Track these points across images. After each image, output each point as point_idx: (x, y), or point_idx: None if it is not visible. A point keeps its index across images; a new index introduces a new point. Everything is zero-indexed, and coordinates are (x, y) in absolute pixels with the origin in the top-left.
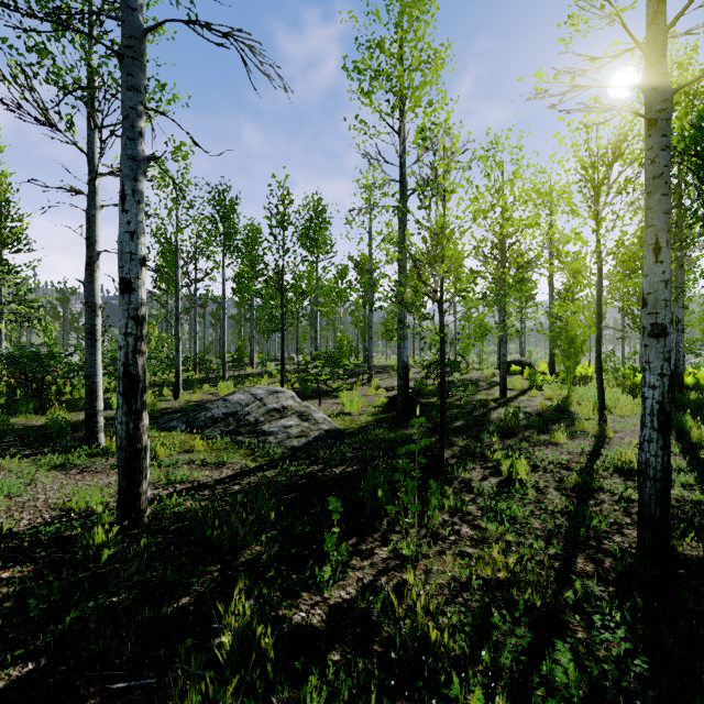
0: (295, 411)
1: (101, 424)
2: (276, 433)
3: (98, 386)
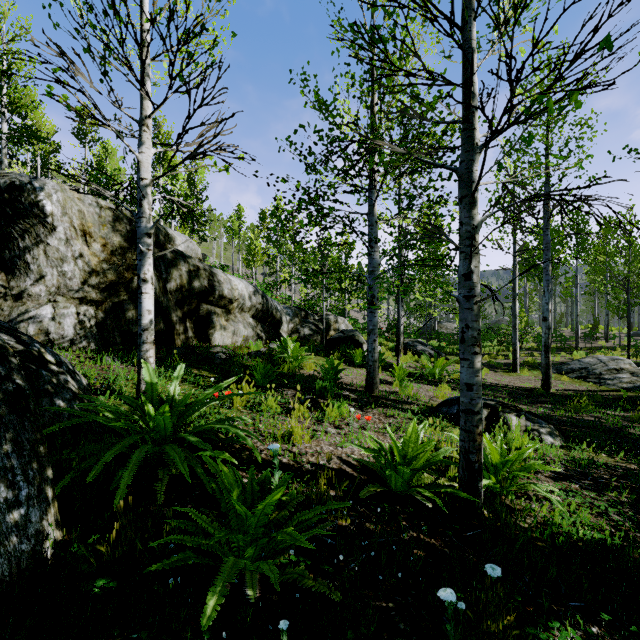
0: (628, 371)
1: (518, 363)
2: (612, 380)
3: (517, 348)
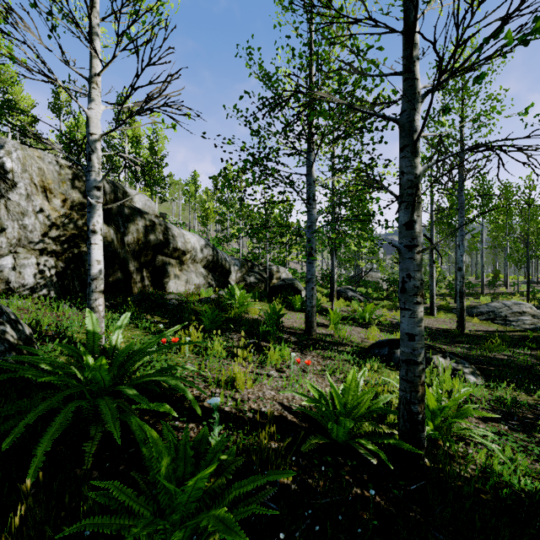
0: (530, 314)
1: (435, 307)
2: (516, 321)
3: (434, 294)
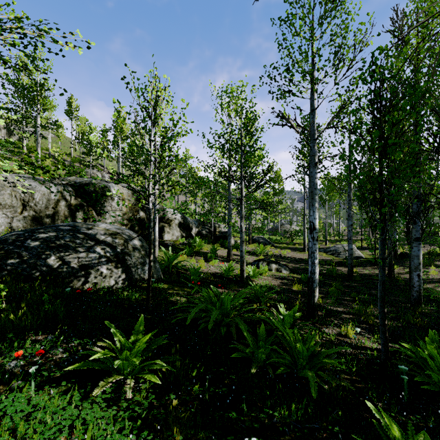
0: None
1: (306, 248)
2: (342, 255)
3: (305, 240)
